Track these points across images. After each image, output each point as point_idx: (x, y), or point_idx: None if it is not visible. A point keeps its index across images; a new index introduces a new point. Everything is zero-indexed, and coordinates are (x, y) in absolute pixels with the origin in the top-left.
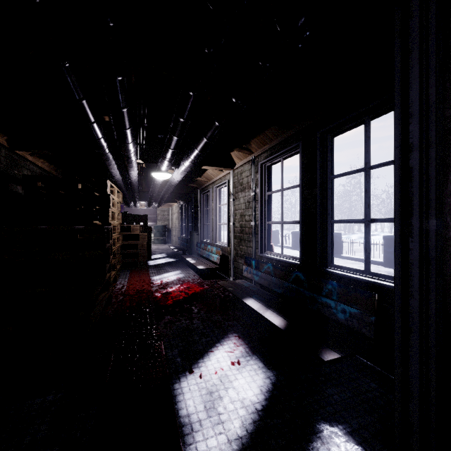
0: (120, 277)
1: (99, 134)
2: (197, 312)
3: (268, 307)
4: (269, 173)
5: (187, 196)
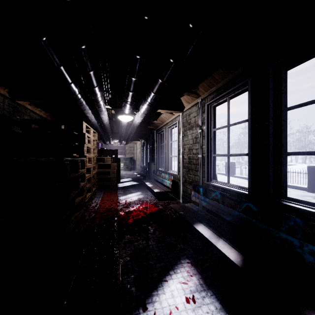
0: (95, 196)
1: (68, 78)
2: (153, 232)
3: (219, 235)
4: (214, 112)
5: (147, 136)
